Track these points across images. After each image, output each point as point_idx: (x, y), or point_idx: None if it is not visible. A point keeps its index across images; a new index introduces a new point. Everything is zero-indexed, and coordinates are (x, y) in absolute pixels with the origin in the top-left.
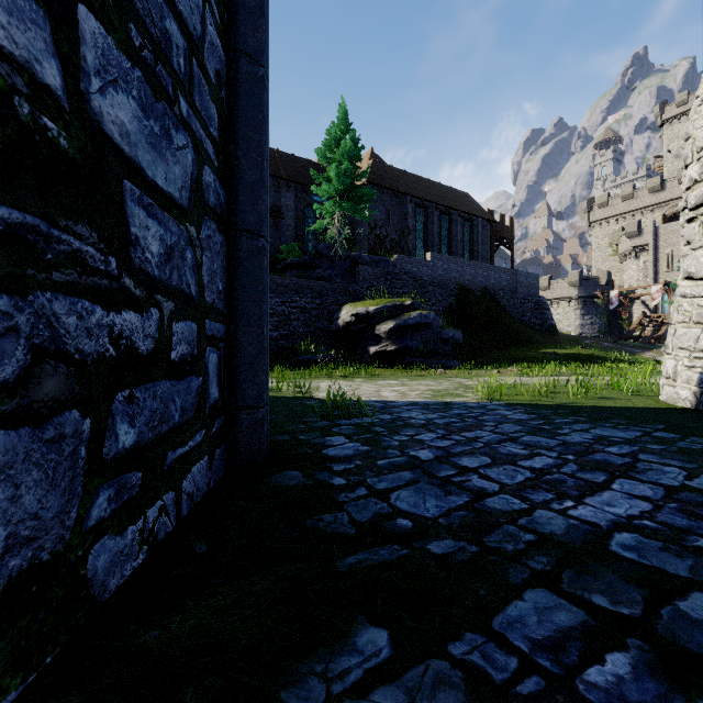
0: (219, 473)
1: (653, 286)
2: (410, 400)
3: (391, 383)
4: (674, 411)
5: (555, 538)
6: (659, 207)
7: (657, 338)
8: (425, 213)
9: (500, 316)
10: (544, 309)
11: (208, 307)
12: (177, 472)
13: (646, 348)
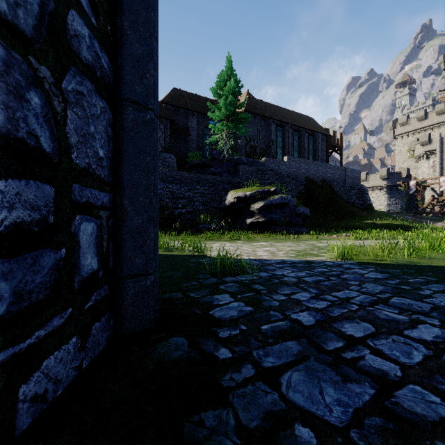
0: (98, 347)
1: (440, 177)
2: (279, 258)
3: (263, 245)
4: None
5: None
6: (444, 124)
7: (443, 213)
8: (283, 131)
9: (334, 199)
10: (364, 193)
11: (78, 170)
12: (3, 382)
13: (437, 220)
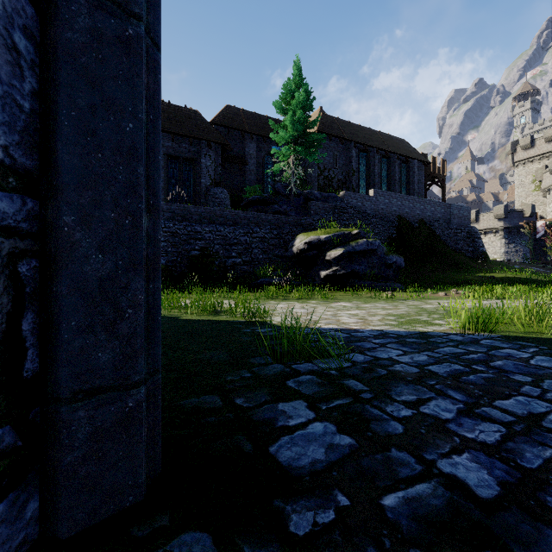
0: None
1: None
2: (376, 328)
3: (346, 306)
4: None
5: None
6: None
7: None
8: (367, 157)
9: (436, 244)
10: (475, 237)
11: None
12: None
13: None
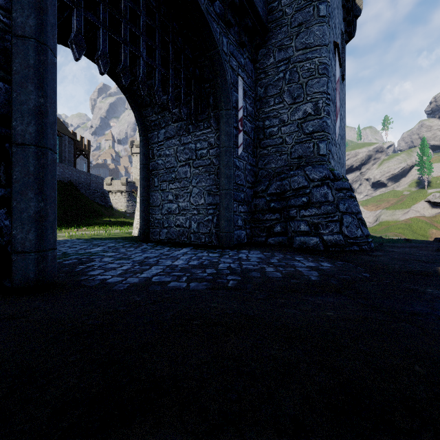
0: None
1: None
2: None
3: None
4: (131, 236)
5: (81, 253)
6: None
7: None
8: None
9: (80, 199)
10: (106, 197)
11: None
12: None
13: None
